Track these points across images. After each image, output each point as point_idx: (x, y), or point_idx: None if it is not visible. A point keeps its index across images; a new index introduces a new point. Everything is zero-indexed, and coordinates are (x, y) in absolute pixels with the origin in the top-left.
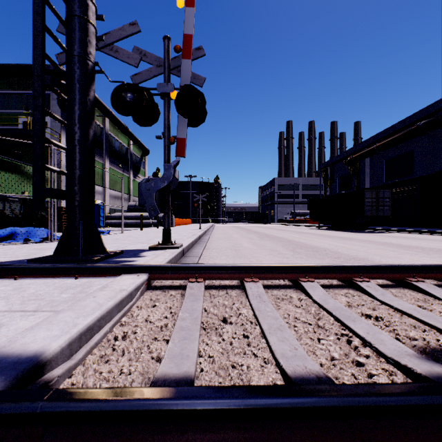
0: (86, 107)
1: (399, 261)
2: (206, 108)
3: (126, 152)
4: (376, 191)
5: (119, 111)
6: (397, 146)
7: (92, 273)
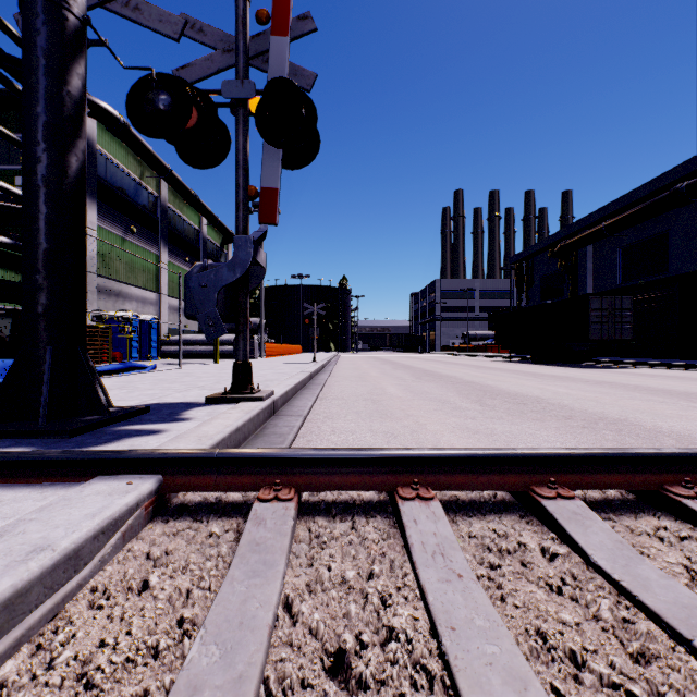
0: (61, 108)
1: (694, 426)
2: (317, 133)
3: (197, 237)
4: (608, 299)
5: (142, 129)
6: (640, 225)
7: (21, 475)
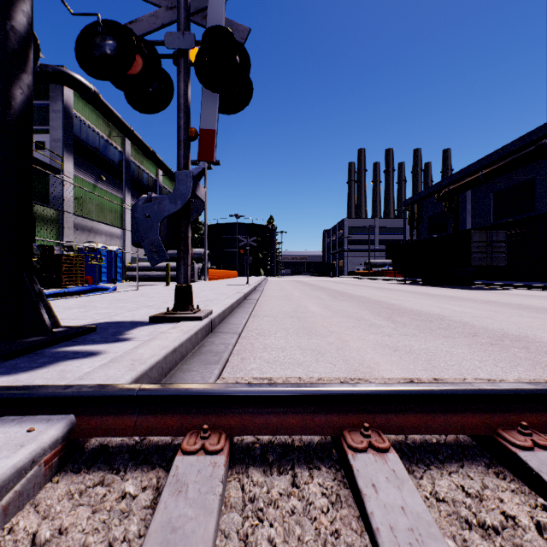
0: (5, 41)
1: None
2: (250, 82)
3: (154, 184)
4: (486, 233)
5: (90, 71)
6: (511, 174)
7: None
